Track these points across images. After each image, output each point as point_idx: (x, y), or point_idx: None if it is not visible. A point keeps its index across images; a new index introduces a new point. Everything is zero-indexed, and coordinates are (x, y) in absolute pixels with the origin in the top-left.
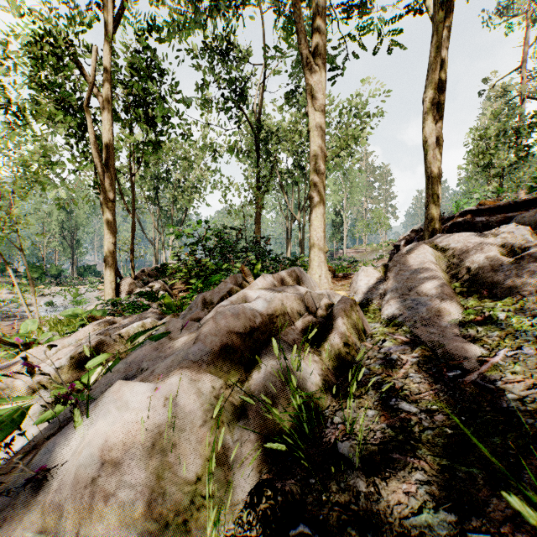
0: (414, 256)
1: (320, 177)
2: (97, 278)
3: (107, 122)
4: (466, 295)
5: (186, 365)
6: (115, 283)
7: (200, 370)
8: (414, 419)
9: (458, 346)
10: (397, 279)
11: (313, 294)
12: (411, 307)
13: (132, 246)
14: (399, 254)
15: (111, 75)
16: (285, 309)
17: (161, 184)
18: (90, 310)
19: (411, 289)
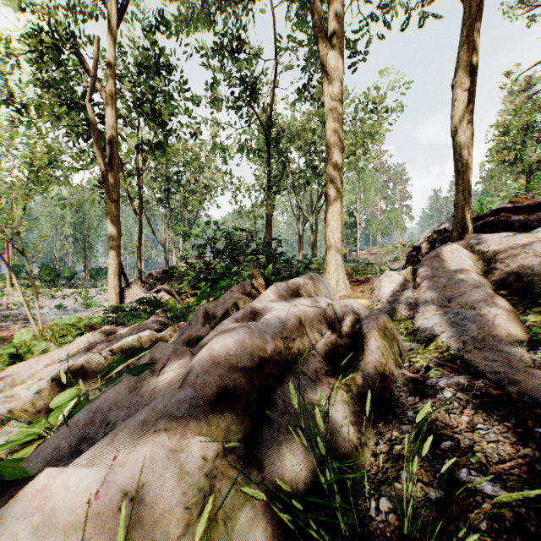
0: (448, 259)
1: (338, 173)
2: None
3: (111, 118)
4: (521, 308)
5: (165, 425)
6: (119, 287)
7: (186, 432)
8: (510, 517)
9: (540, 386)
10: (430, 287)
11: (335, 306)
12: (455, 323)
13: (139, 248)
14: (429, 257)
15: (114, 69)
16: (304, 328)
17: (171, 185)
18: (87, 319)
19: (451, 299)
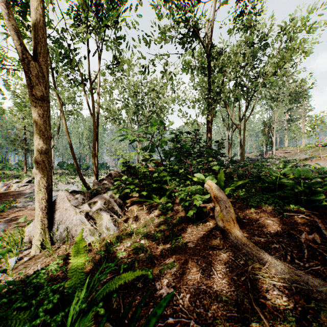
0: None
1: None
2: (106, 171)
3: None
4: None
5: None
6: (46, 200)
7: None
8: None
9: None
10: None
11: None
12: None
13: (94, 152)
14: None
15: None
16: None
17: (140, 110)
18: None
19: None
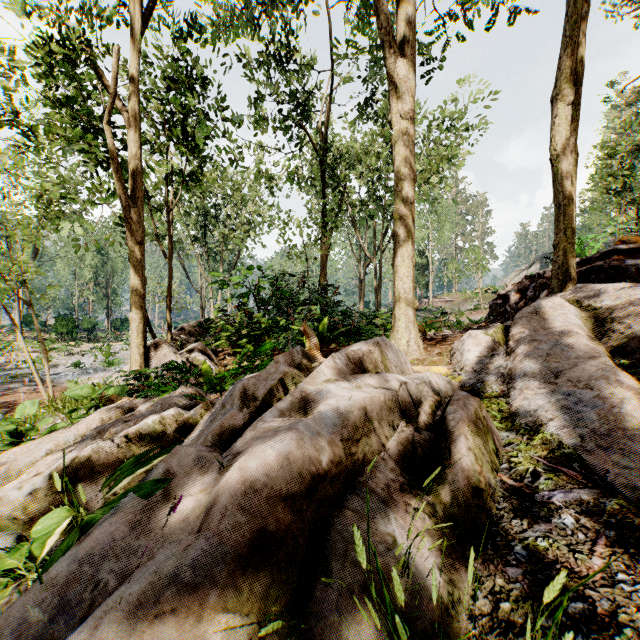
0: (549, 318)
1: (409, 208)
2: None
3: (134, 143)
4: None
5: (173, 602)
6: (143, 346)
7: (204, 609)
8: None
9: None
10: (529, 355)
11: (409, 384)
12: (567, 408)
13: (169, 298)
14: (525, 314)
15: (138, 83)
16: (370, 423)
17: (209, 221)
18: (101, 389)
19: (557, 373)
